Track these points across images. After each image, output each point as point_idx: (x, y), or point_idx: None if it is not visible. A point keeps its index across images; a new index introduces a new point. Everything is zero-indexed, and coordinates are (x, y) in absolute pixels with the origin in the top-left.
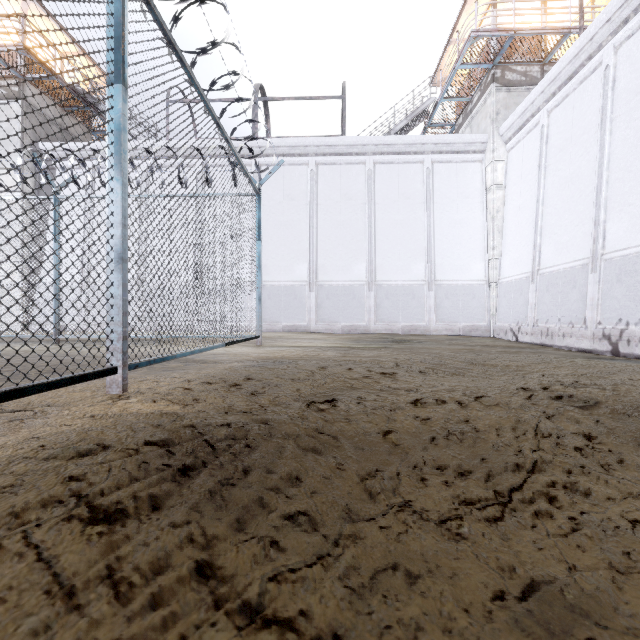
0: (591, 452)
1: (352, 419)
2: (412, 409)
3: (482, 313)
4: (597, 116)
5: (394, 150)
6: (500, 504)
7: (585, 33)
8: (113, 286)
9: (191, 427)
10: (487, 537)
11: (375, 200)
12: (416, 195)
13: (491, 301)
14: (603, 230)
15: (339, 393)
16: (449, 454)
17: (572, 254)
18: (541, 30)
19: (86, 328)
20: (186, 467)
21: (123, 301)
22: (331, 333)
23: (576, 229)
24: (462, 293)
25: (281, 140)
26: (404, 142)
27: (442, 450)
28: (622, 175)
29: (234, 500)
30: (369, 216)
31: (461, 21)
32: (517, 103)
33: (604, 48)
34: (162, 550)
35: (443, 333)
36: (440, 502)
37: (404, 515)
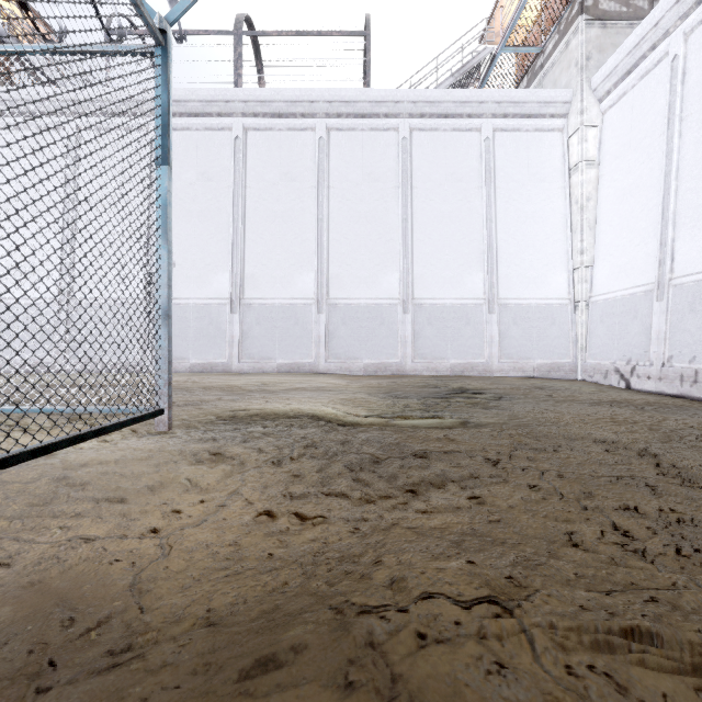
0: None
1: None
2: None
3: (565, 345)
4: None
5: (439, 111)
6: None
7: None
8: None
9: None
10: None
11: (412, 182)
12: (470, 176)
13: (578, 328)
14: None
15: None
16: None
17: None
18: None
19: None
20: None
21: None
22: (349, 374)
23: None
24: (537, 317)
25: (276, 91)
26: (454, 99)
27: None
28: None
29: None
30: (404, 205)
31: None
32: (616, 44)
33: None
34: None
35: (510, 374)
36: None
37: None
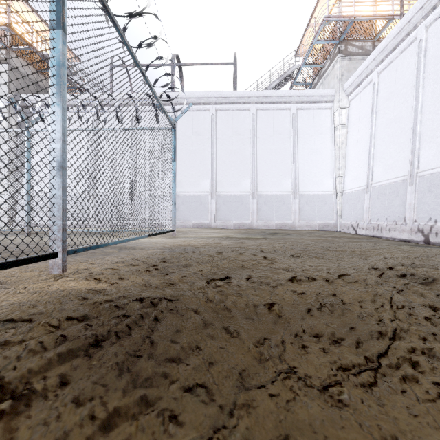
0: (438, 321)
1: (243, 294)
2: (290, 285)
3: (331, 214)
4: (413, 75)
5: (270, 100)
6: (372, 370)
7: (405, 17)
8: (54, 188)
9: (110, 302)
10: (366, 404)
11: (257, 135)
12: (285, 132)
13: (338, 206)
14: (418, 155)
15: (232, 272)
16: (323, 323)
17: (395, 173)
18: (373, 16)
19: (30, 221)
20: (99, 340)
21: (62, 200)
22: (226, 228)
23: (398, 155)
24: (317, 200)
25: (191, 93)
26: (277, 95)
27: (317, 320)
28: (431, 116)
29: (139, 372)
30: (253, 146)
31: (317, 11)
32: (356, 68)
33: (418, 27)
34: (61, 431)
35: (304, 228)
36: (320, 368)
37: (291, 382)
